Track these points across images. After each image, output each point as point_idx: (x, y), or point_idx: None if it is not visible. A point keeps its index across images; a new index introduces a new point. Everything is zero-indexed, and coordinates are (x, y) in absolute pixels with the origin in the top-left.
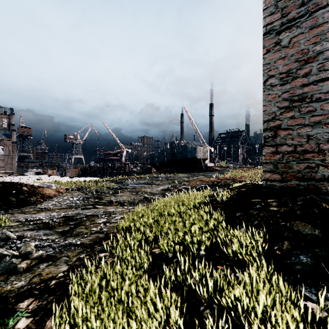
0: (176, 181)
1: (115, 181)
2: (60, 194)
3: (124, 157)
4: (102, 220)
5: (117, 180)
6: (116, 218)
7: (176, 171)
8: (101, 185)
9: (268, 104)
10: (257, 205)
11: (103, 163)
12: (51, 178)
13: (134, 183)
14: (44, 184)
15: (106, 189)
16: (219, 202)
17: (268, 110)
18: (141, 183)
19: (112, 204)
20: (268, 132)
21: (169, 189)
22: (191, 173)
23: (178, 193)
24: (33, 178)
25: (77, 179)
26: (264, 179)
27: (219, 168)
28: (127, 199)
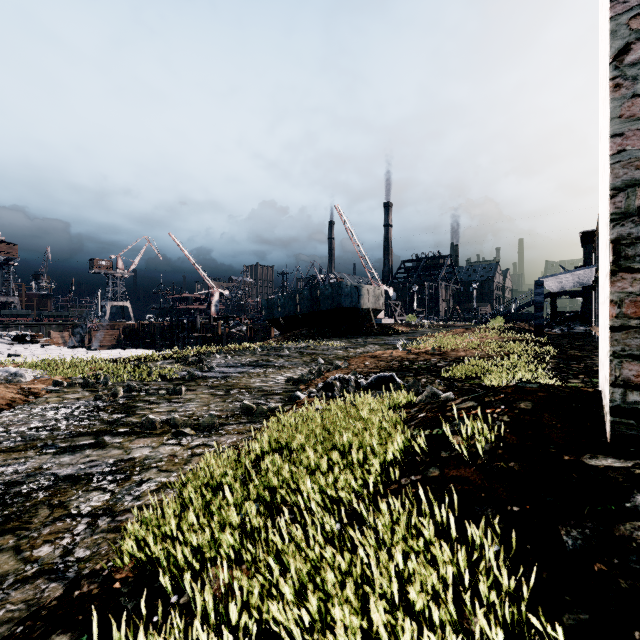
0: (319, 358)
1: (185, 360)
2: (30, 397)
3: (214, 306)
4: (91, 503)
5: (192, 356)
6: (143, 491)
7: (320, 335)
8: (146, 370)
9: (632, 130)
10: (633, 494)
11: (171, 318)
12: (44, 351)
13: (228, 365)
14: (2, 370)
15: (155, 382)
16: (462, 455)
17: (632, 151)
18: (243, 363)
19: (153, 432)
20: (634, 225)
21: (305, 381)
22: (351, 339)
23: (326, 393)
24: (2, 351)
25: (104, 353)
26: (619, 382)
27: (405, 328)
28: (199, 411)
